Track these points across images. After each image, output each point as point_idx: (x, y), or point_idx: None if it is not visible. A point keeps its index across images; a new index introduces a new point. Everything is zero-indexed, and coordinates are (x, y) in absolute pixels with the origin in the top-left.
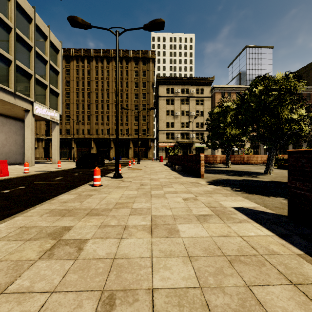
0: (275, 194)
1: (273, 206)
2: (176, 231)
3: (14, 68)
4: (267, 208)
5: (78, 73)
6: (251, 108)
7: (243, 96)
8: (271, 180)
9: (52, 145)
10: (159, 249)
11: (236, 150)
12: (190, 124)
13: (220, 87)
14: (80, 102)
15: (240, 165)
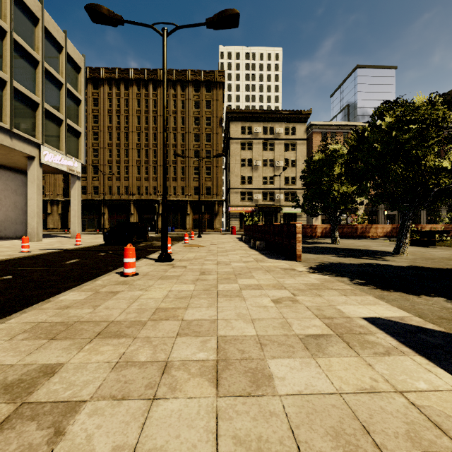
0: (426, 290)
1: (435, 315)
2: (266, 377)
3: (11, 92)
4: (427, 321)
5: (111, 104)
6: (373, 152)
7: (361, 133)
8: (409, 264)
9: (71, 209)
10: (234, 433)
11: (343, 217)
12: (276, 179)
13: (320, 124)
14: (113, 146)
15: (352, 241)
